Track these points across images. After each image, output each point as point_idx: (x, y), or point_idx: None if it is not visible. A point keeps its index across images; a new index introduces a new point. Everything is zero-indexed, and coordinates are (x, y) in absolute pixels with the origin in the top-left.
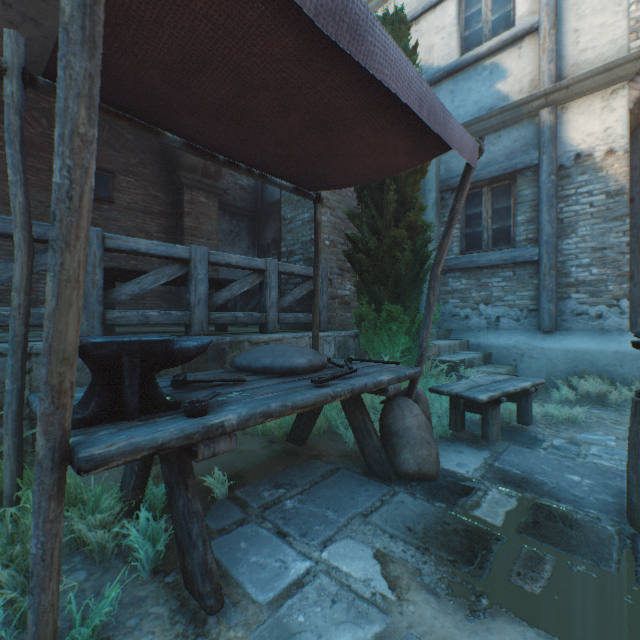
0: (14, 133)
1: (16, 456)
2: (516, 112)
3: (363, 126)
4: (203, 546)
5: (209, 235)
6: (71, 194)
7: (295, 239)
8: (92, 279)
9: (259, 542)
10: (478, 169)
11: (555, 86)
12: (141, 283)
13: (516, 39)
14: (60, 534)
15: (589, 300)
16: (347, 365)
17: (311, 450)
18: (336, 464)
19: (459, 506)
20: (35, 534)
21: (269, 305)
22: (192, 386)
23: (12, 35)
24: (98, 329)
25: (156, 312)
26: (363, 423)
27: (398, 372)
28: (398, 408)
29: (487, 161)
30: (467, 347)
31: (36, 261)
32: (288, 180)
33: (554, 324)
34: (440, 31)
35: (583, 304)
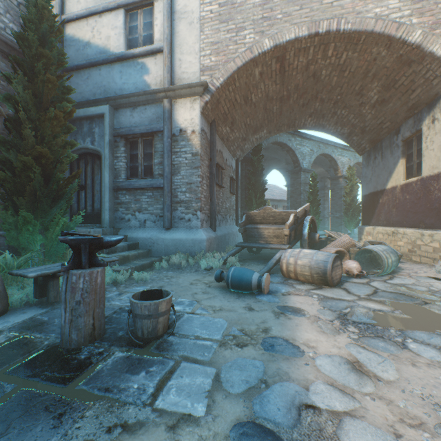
0: None
1: None
2: (153, 96)
3: None
4: None
5: None
6: None
7: None
8: None
9: None
10: (134, 126)
11: (169, 88)
12: None
13: (154, 52)
14: None
15: (186, 211)
16: None
17: None
18: None
19: None
20: None
21: None
22: None
23: None
24: None
25: None
26: None
27: None
28: None
29: (140, 122)
30: (126, 239)
31: None
32: None
33: (170, 224)
34: (114, 29)
35: (183, 213)
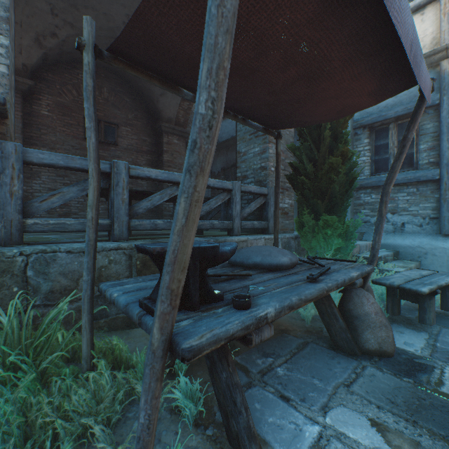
0: (89, 92)
1: (90, 328)
2: None
3: (343, 73)
4: (245, 413)
5: (179, 166)
6: (211, 123)
7: (248, 167)
8: (121, 198)
9: (269, 404)
10: (386, 110)
11: None
12: (152, 200)
13: (419, 7)
14: (158, 406)
15: None
16: (316, 263)
17: (279, 325)
18: (304, 338)
19: (425, 382)
20: (144, 408)
21: (235, 215)
22: (211, 279)
23: (88, 20)
24: (125, 233)
25: (161, 221)
26: (329, 308)
27: (360, 269)
28: (357, 297)
29: (393, 103)
30: None
31: (86, 186)
32: (261, 122)
33: None
34: None
35: None
